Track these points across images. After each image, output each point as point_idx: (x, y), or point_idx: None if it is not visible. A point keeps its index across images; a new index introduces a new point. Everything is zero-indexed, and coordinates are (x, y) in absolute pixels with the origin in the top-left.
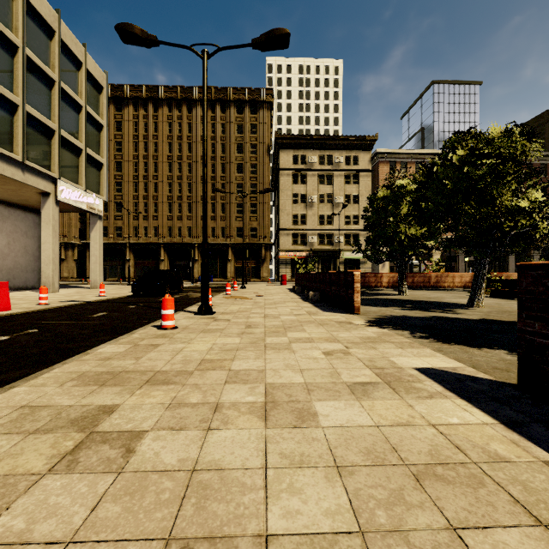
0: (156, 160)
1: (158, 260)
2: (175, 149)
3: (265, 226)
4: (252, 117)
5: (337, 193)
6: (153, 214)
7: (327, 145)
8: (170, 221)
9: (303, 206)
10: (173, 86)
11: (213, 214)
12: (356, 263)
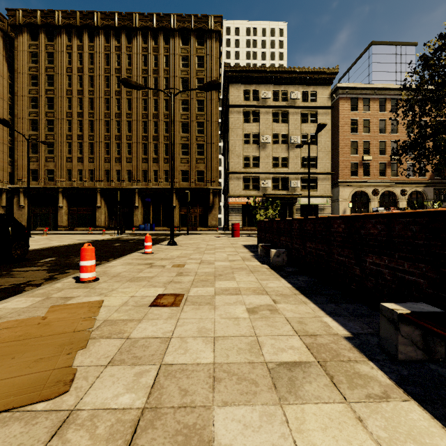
0: (92, 96)
1: (94, 207)
2: (113, 83)
3: (213, 169)
4: (199, 48)
5: (293, 132)
6: (89, 155)
7: (282, 79)
8: (107, 164)
9: (255, 147)
10: (110, 12)
11: (155, 155)
12: (314, 210)
